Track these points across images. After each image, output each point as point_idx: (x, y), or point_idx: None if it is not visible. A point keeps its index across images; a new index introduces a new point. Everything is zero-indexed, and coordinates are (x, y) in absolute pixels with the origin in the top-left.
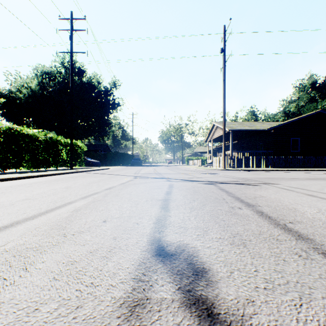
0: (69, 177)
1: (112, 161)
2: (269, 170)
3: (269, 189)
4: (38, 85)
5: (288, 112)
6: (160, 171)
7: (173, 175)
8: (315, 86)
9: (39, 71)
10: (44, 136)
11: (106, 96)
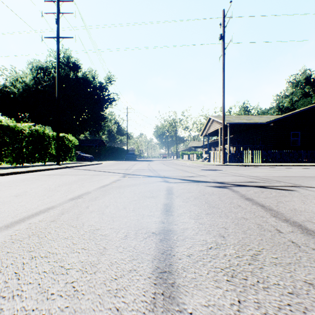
0: (46, 174)
1: (106, 155)
2: (272, 165)
3: None
4: (32, 80)
5: (281, 107)
6: (155, 166)
7: (170, 172)
8: (308, 81)
9: (35, 66)
10: (28, 129)
11: (101, 91)
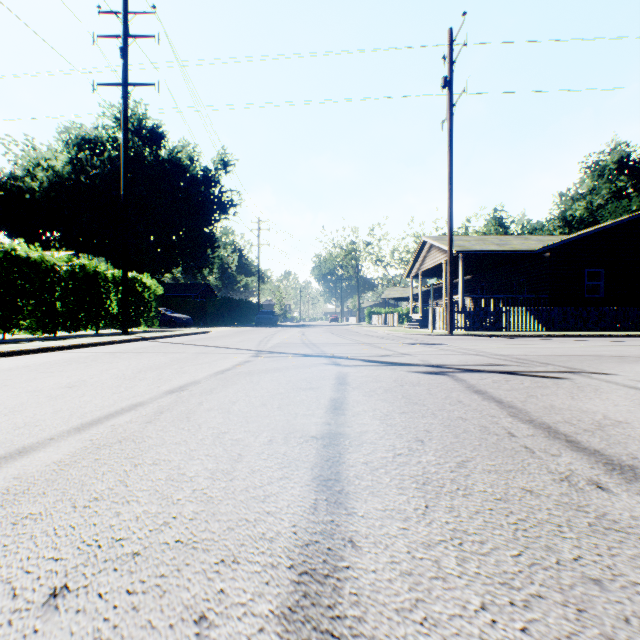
0: (107, 352)
1: (217, 316)
2: (546, 335)
3: (604, 391)
4: (69, 164)
5: (570, 218)
6: (315, 338)
7: (345, 348)
8: (624, 166)
9: (73, 135)
10: (67, 264)
11: (207, 187)
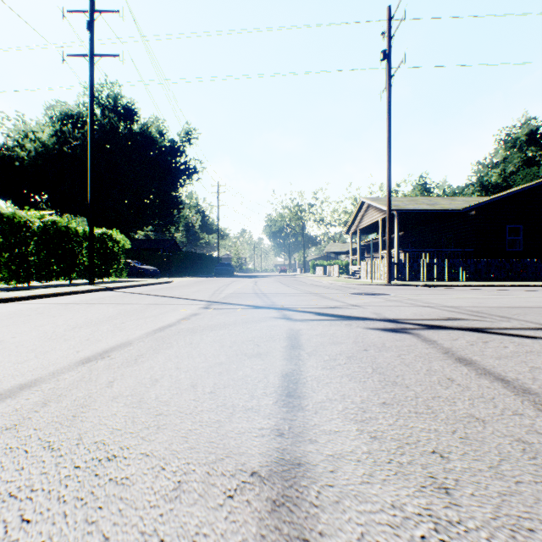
0: (62, 303)
1: (181, 268)
2: (476, 285)
3: None
4: (53, 136)
5: (486, 183)
6: (266, 288)
7: (294, 298)
8: (533, 138)
9: (57, 111)
10: (39, 220)
11: (174, 156)
